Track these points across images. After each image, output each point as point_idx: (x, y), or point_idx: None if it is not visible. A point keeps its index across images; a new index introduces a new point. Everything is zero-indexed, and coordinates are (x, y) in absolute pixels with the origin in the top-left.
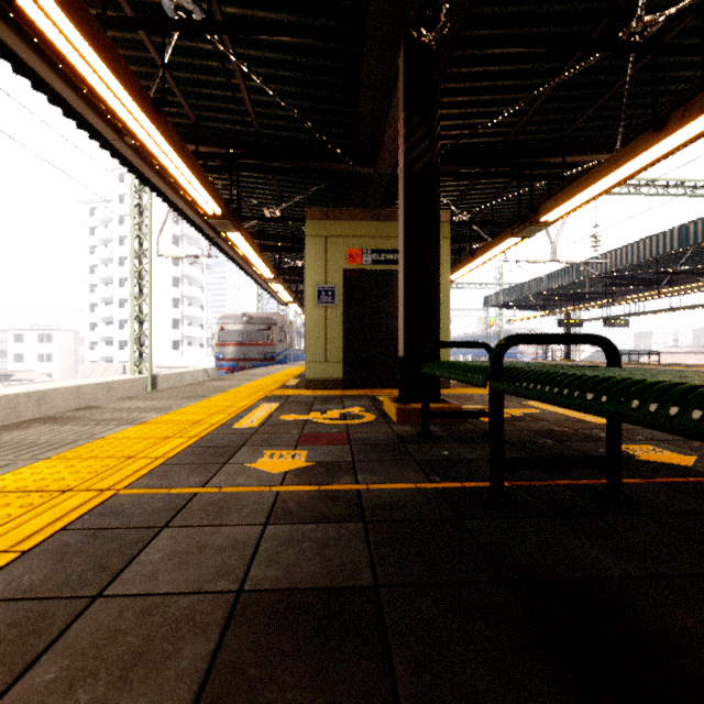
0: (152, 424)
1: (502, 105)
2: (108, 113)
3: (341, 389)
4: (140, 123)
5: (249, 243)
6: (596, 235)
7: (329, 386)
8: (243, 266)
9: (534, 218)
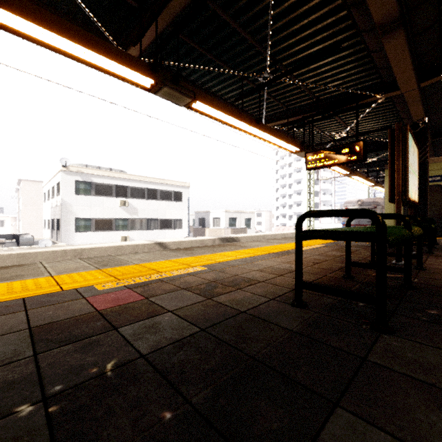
0: None
1: None
2: None
3: None
4: None
5: (360, 178)
6: None
7: None
8: None
9: None
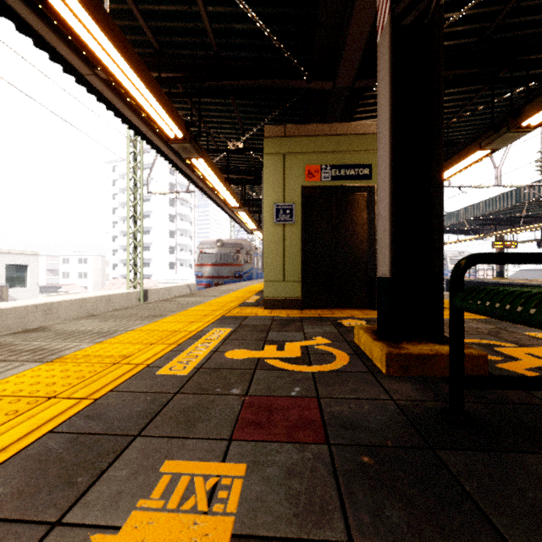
0: (65, 361)
1: None
2: None
3: (299, 309)
4: (72, 10)
5: (213, 170)
6: None
7: (287, 305)
8: (216, 200)
9: (513, 122)
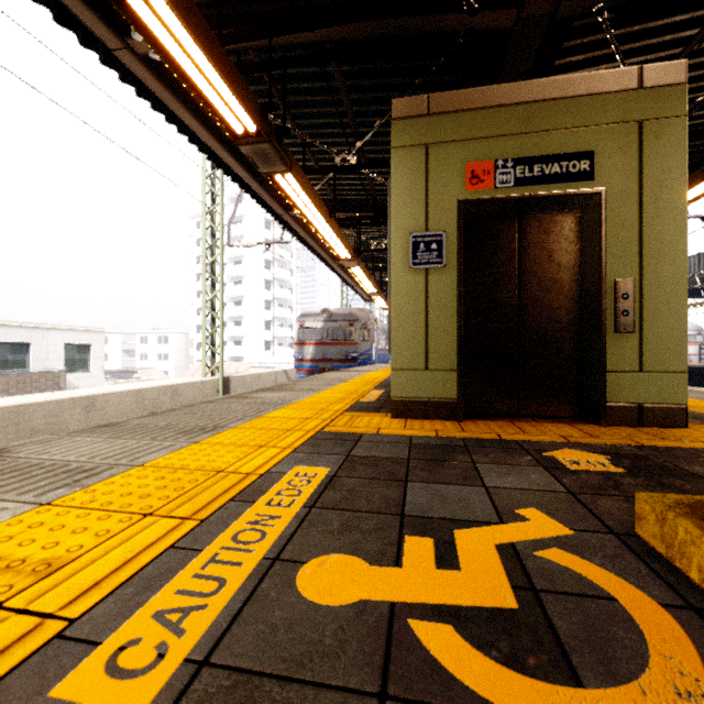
0: None
1: None
2: None
3: (455, 419)
4: None
5: (309, 195)
6: None
7: (432, 413)
8: (320, 253)
9: None
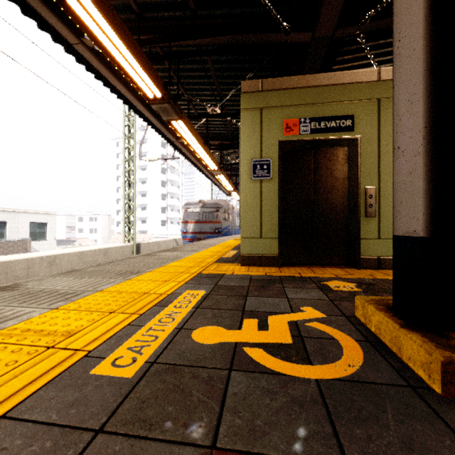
0: None
1: None
2: None
3: (277, 266)
4: None
5: (192, 133)
6: None
7: (264, 263)
8: (198, 165)
9: None
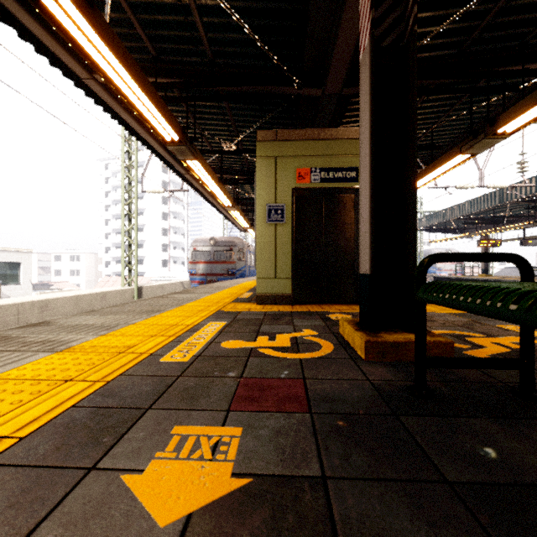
0: (74, 351)
1: (463, 4)
2: (35, 5)
3: (290, 305)
4: (77, 25)
5: (207, 171)
6: (523, 162)
7: (278, 301)
8: (209, 199)
9: (490, 129)
